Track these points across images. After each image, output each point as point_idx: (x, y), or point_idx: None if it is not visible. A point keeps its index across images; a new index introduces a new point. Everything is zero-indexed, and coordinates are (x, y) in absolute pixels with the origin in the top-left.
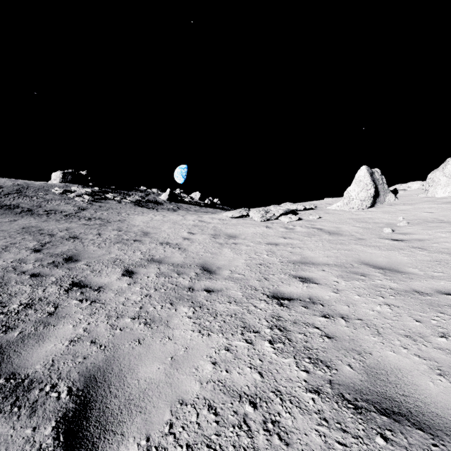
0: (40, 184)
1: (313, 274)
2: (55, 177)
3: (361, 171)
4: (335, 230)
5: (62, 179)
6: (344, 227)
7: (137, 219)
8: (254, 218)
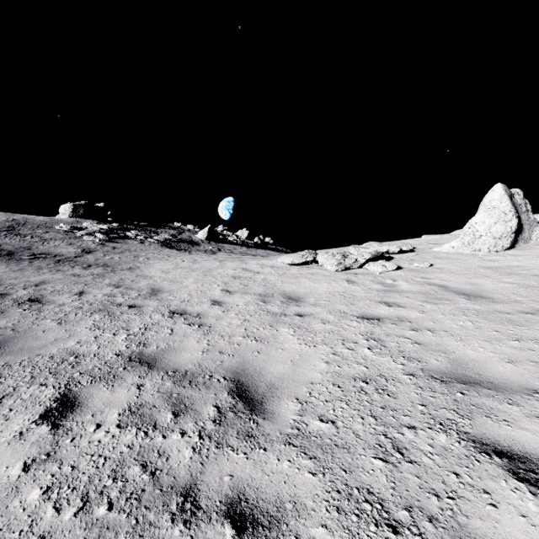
0: (42, 220)
1: (530, 436)
2: (63, 211)
3: (494, 192)
4: (472, 290)
5: (72, 213)
6: (485, 283)
7: (156, 266)
8: (326, 266)
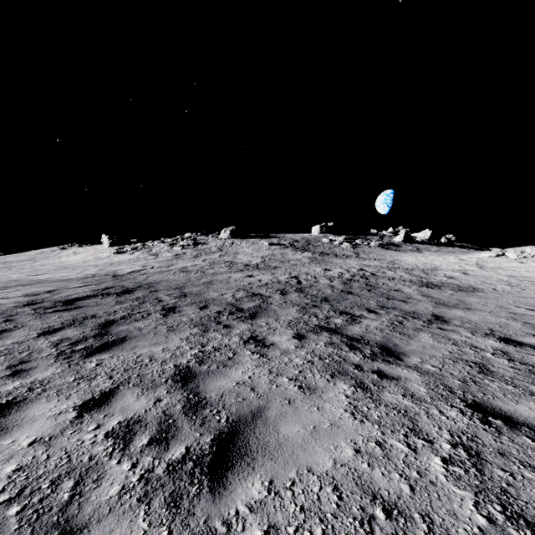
0: (312, 237)
1: None
2: (315, 230)
3: None
4: None
5: (320, 231)
6: None
7: (406, 259)
8: (510, 257)
